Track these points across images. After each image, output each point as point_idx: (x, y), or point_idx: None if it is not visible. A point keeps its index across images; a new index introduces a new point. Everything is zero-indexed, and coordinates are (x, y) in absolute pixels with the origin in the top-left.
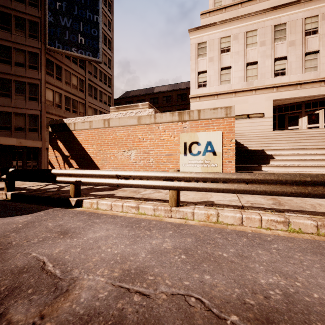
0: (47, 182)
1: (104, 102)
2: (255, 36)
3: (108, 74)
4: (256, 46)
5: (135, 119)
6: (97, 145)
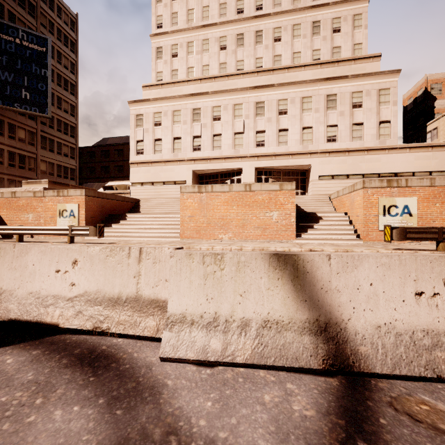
0: None
1: (64, 155)
2: (179, 115)
3: (71, 123)
4: (180, 124)
5: (32, 193)
6: (7, 210)
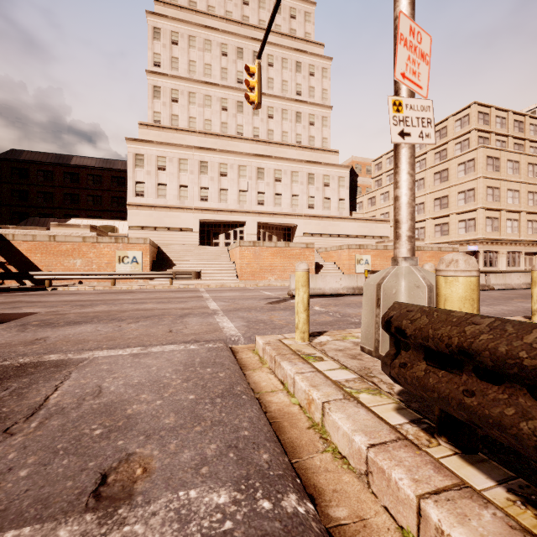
0: (25, 280)
1: None
2: (186, 165)
3: None
4: (187, 173)
5: (81, 238)
6: (42, 254)
